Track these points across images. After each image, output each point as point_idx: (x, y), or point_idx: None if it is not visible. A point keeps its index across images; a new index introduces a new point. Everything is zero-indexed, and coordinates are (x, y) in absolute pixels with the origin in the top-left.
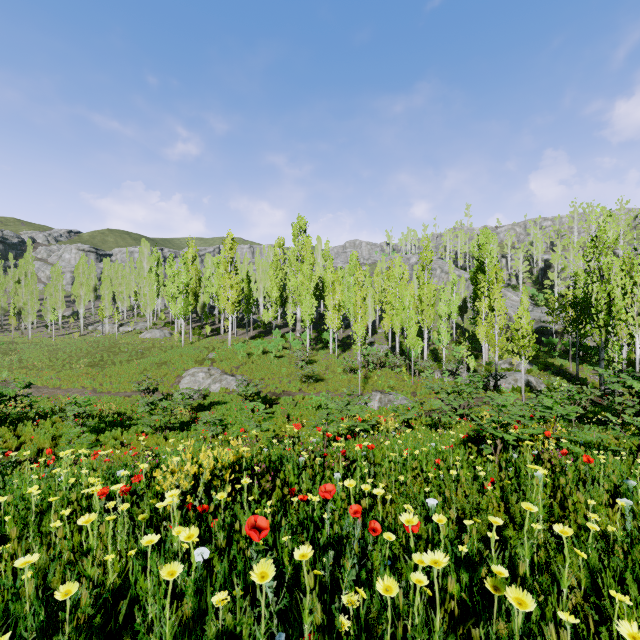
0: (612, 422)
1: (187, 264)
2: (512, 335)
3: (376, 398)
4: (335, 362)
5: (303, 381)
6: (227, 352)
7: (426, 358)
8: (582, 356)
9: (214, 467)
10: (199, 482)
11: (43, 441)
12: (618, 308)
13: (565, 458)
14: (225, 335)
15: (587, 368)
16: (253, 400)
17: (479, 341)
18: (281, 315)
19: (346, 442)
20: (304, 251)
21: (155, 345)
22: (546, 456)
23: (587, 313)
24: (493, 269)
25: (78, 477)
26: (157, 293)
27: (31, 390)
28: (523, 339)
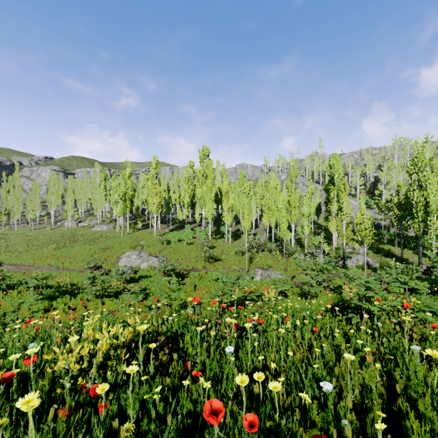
0: (435, 291)
1: (125, 178)
2: (353, 228)
3: (258, 273)
4: (229, 247)
5: (206, 261)
6: (153, 240)
7: (293, 244)
8: (403, 243)
9: (111, 345)
10: (93, 362)
11: (8, 306)
12: (432, 208)
13: (423, 327)
14: (152, 228)
15: (408, 251)
16: (170, 274)
17: (330, 233)
18: (191, 215)
19: (237, 309)
20: (207, 170)
21: (103, 235)
22: (409, 326)
23: (409, 212)
24: (340, 182)
25: (5, 345)
26: (105, 199)
27: (13, 267)
28: (365, 230)
